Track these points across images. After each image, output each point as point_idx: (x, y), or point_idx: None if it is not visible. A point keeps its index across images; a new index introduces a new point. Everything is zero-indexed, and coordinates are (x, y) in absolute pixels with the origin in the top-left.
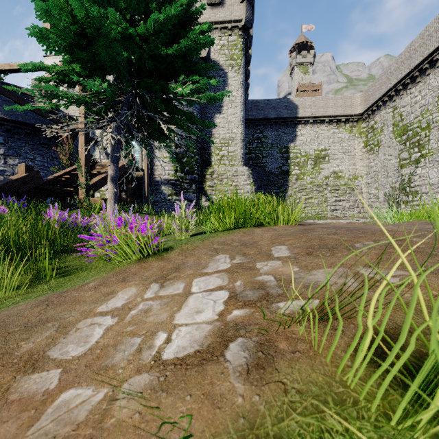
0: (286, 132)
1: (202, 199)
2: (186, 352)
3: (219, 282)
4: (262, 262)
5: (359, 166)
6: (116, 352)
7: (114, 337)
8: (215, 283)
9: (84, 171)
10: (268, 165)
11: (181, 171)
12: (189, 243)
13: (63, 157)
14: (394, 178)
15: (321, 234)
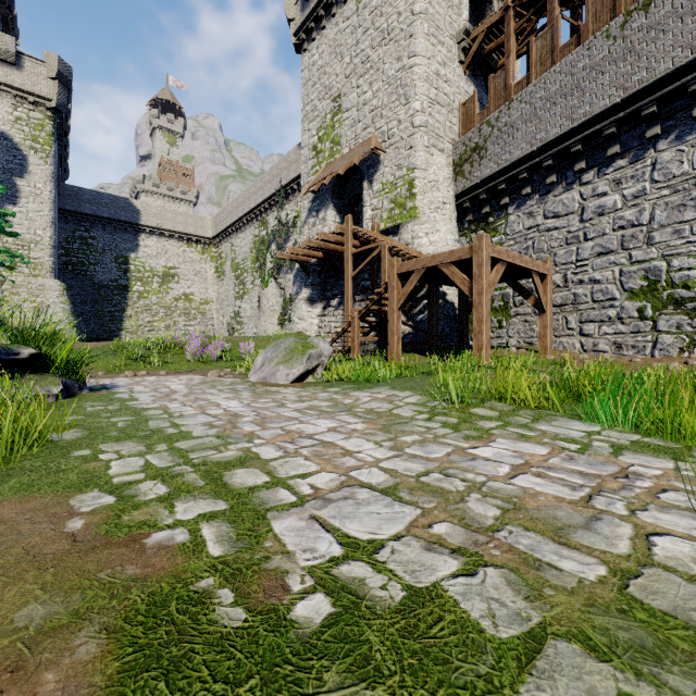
0: (125, 238)
1: None
2: None
3: None
4: None
5: (211, 291)
6: None
7: None
8: None
9: None
10: (98, 275)
11: None
12: None
13: None
14: (232, 308)
15: None
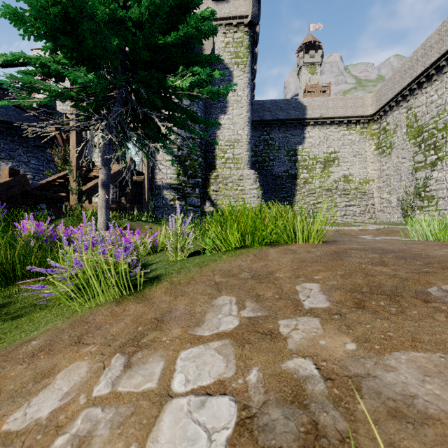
0: (294, 133)
1: (206, 204)
2: None
3: (219, 368)
4: (288, 319)
5: (371, 169)
6: None
7: None
8: (212, 369)
9: (76, 175)
10: (275, 169)
11: (184, 174)
12: (182, 272)
13: (58, 160)
14: (408, 182)
15: (362, 264)
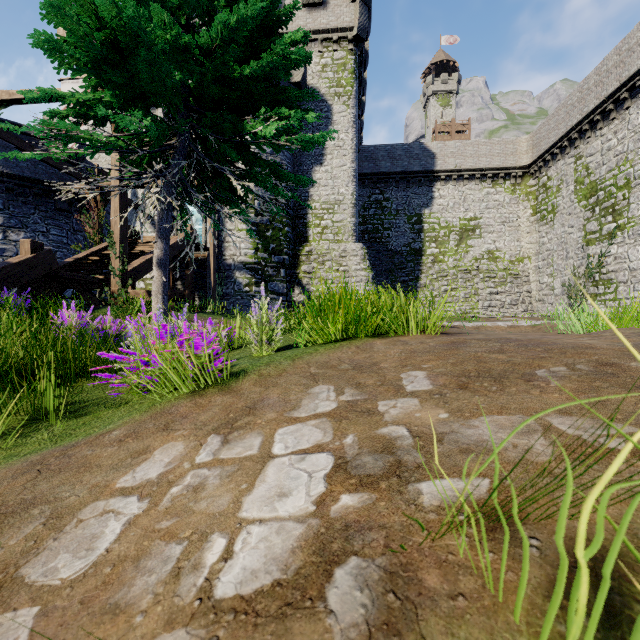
0: (418, 192)
1: (295, 291)
2: (257, 583)
3: (317, 437)
4: (387, 400)
5: (526, 242)
6: (136, 575)
7: (139, 540)
8: (311, 438)
9: (119, 250)
10: (392, 241)
11: (264, 249)
12: (272, 364)
13: (90, 229)
14: (577, 260)
15: (478, 352)
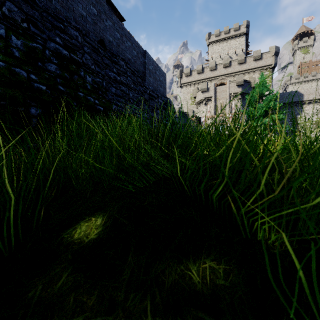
0: (295, 109)
1: None
2: None
3: None
4: None
5: None
6: None
7: None
8: None
9: None
10: None
11: None
12: None
13: None
14: None
15: None
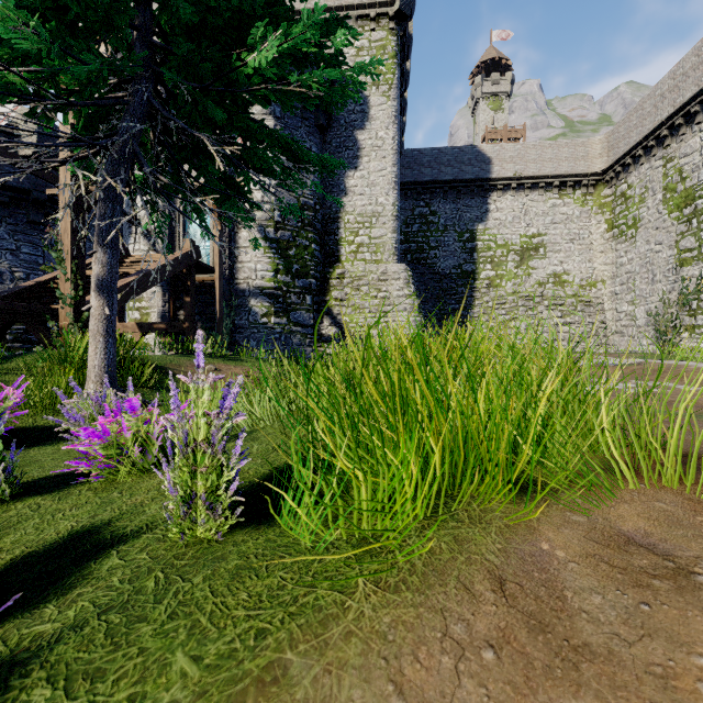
0: (470, 204)
1: (324, 322)
2: None
3: None
4: None
5: (599, 263)
6: None
7: None
8: None
9: (71, 268)
10: (439, 262)
11: (285, 271)
12: None
13: None
14: (667, 285)
15: None
